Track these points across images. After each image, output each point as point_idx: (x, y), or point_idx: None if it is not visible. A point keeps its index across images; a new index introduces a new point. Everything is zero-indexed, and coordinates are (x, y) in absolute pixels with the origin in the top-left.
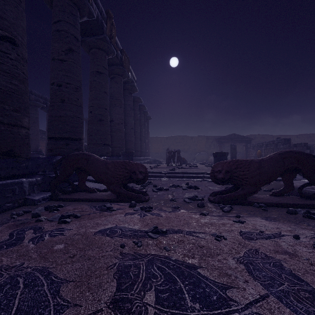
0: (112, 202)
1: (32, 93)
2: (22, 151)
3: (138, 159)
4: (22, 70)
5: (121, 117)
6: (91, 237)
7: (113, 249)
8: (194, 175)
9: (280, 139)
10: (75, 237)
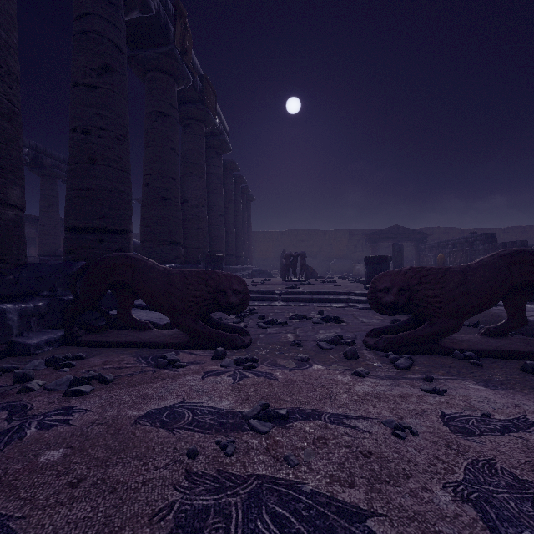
0: (180, 348)
1: (46, 154)
2: (8, 252)
3: (232, 270)
4: (7, 96)
5: (202, 195)
6: (126, 431)
7: (172, 461)
8: (332, 298)
9: (479, 235)
10: (91, 431)
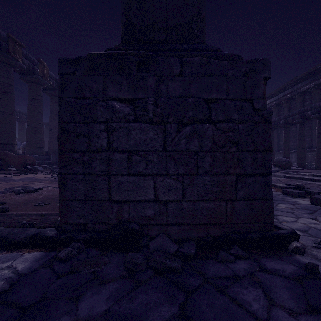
0: (17, 173)
1: None
2: None
3: None
4: None
5: None
6: None
7: None
8: None
9: None
10: None
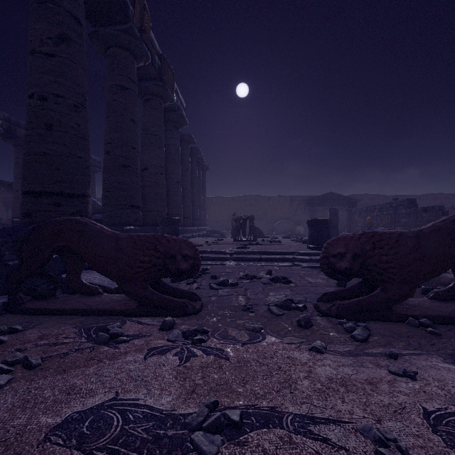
0: (128, 315)
1: (20, 126)
2: None
3: (189, 230)
4: None
5: (161, 163)
6: None
7: None
8: (279, 257)
9: (402, 200)
10: None
